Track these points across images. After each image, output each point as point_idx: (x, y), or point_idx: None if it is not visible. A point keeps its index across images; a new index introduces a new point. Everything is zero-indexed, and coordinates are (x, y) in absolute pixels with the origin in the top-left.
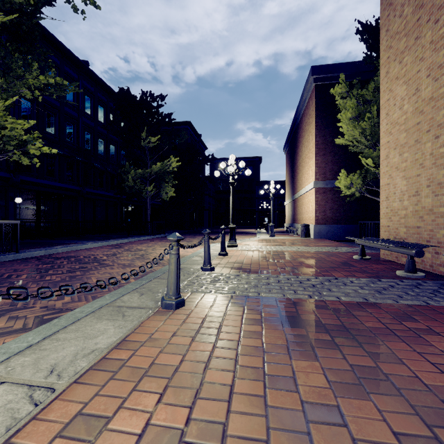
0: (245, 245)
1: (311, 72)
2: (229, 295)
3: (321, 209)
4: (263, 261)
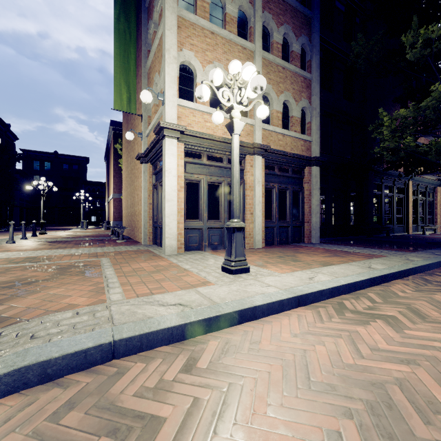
0: (53, 234)
1: (111, 124)
2: (34, 242)
3: (118, 211)
4: (59, 237)
